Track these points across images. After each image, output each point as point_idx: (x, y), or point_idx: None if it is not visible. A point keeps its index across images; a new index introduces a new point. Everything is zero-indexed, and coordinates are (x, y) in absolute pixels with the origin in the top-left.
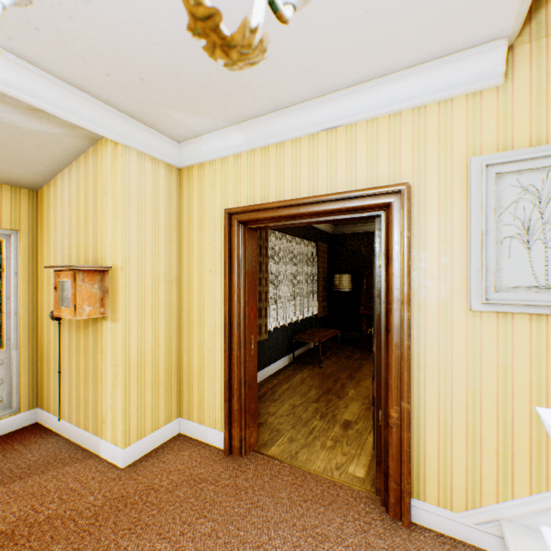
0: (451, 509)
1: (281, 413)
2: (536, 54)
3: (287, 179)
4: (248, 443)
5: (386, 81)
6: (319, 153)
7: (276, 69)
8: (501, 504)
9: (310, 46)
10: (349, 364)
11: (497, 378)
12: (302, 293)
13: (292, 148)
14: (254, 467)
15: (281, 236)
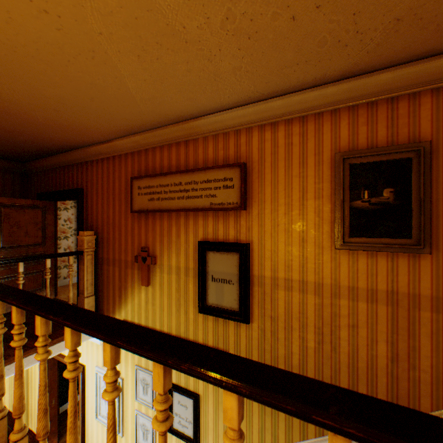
0: None
1: None
2: None
3: None
4: None
5: None
6: None
7: None
8: None
9: None
10: None
11: None
12: None
13: None
14: None
15: None
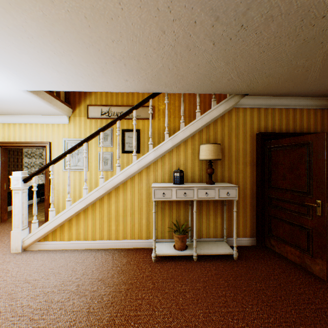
0: None
1: None
2: (75, 119)
3: (18, 135)
4: (3, 218)
5: (44, 116)
6: (28, 129)
7: (7, 110)
8: None
9: (16, 109)
10: None
11: None
12: None
13: (19, 126)
14: (4, 223)
15: None
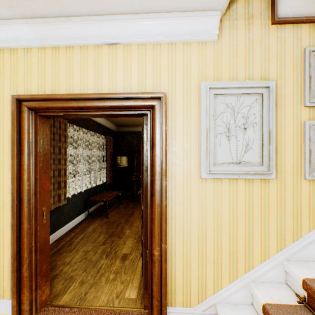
0: (190, 306)
1: (76, 261)
2: (232, 28)
3: (76, 77)
4: (39, 302)
5: (152, 17)
6: (103, 61)
7: None
8: (216, 294)
9: None
10: (126, 212)
11: (214, 218)
12: (96, 168)
13: (80, 53)
14: None
15: (79, 129)
